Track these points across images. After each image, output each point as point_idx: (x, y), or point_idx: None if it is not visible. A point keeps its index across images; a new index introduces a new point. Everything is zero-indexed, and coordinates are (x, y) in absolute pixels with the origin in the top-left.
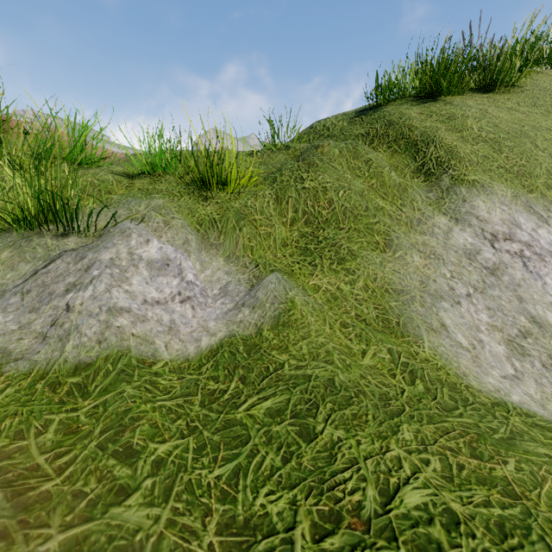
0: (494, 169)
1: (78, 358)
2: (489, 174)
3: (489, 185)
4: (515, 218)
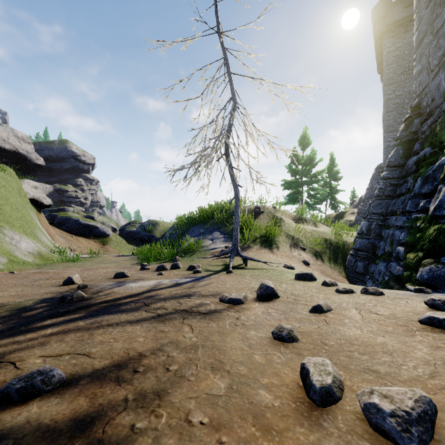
0: (3, 220)
1: (6, 263)
2: (3, 222)
3: (5, 226)
4: (13, 234)
